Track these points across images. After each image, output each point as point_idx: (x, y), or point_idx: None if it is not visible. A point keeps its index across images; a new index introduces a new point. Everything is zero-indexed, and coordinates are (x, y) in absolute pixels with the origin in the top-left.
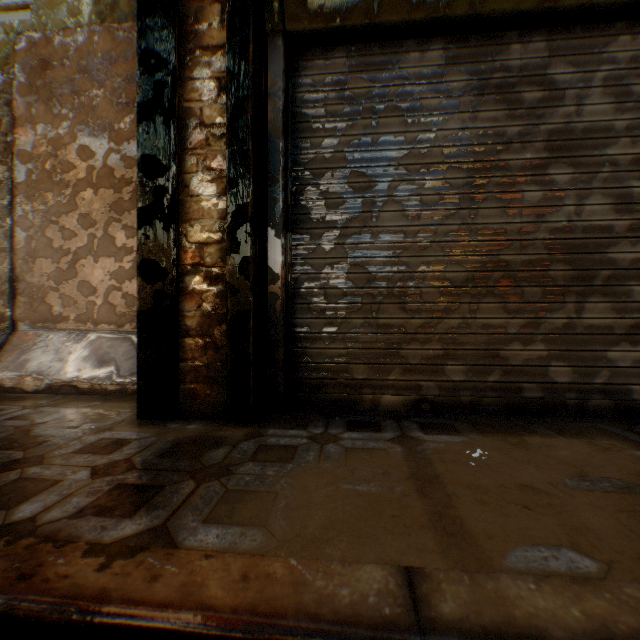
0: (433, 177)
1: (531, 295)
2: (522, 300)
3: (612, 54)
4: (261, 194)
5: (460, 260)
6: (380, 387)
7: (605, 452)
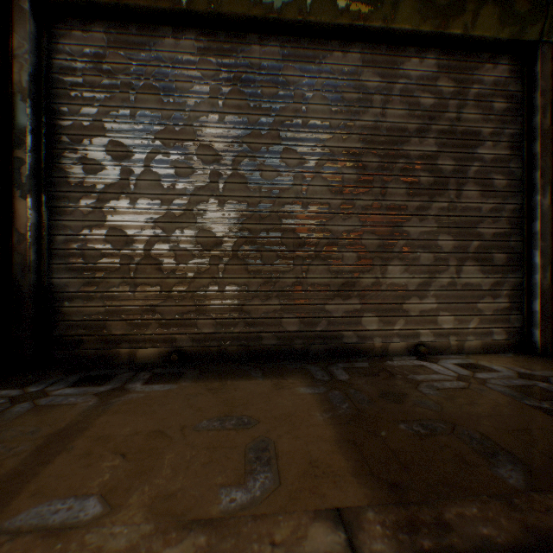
0: (186, 152)
1: (269, 258)
2: (261, 262)
3: (330, 65)
4: (10, 154)
5: (210, 227)
6: (138, 341)
7: (277, 390)
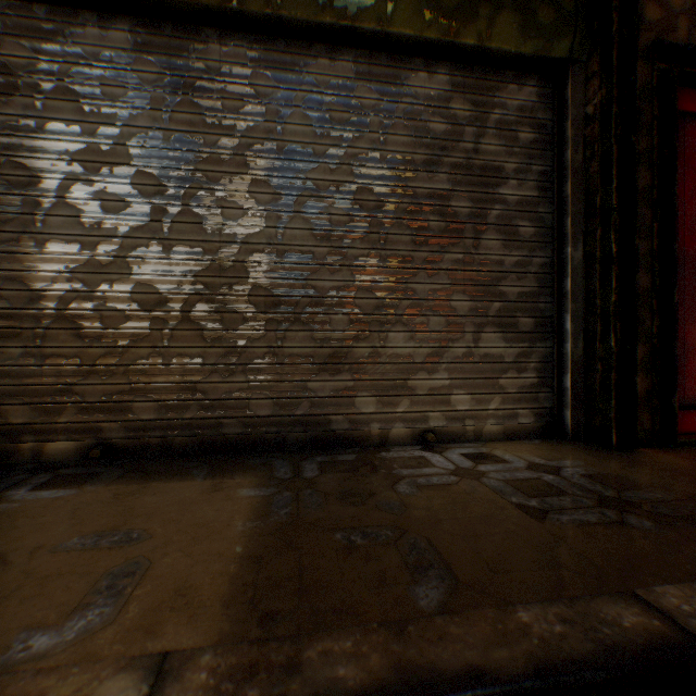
0: (118, 180)
1: (232, 322)
2: (222, 327)
3: (313, 75)
4: None
5: (151, 280)
6: (49, 432)
7: (210, 494)
